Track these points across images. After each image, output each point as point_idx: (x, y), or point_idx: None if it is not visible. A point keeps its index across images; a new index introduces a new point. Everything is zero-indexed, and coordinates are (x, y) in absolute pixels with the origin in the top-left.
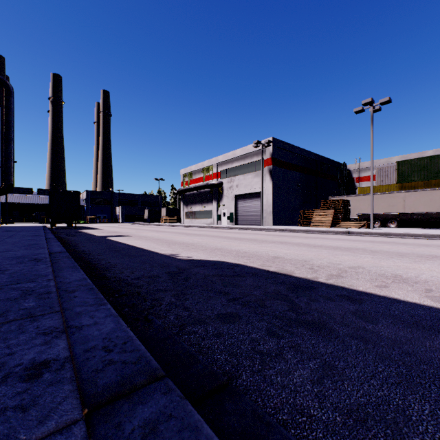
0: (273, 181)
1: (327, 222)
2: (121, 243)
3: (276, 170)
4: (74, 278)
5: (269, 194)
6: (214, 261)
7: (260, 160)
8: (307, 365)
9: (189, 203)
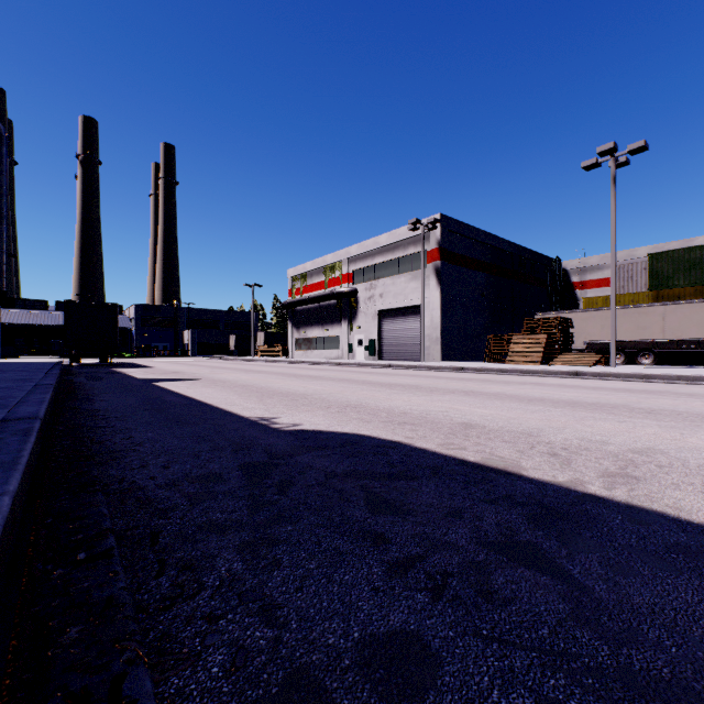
0: (441, 286)
1: (535, 355)
2: (175, 393)
3: (446, 268)
4: None
5: (434, 308)
6: (346, 435)
7: (419, 252)
8: None
9: (302, 325)
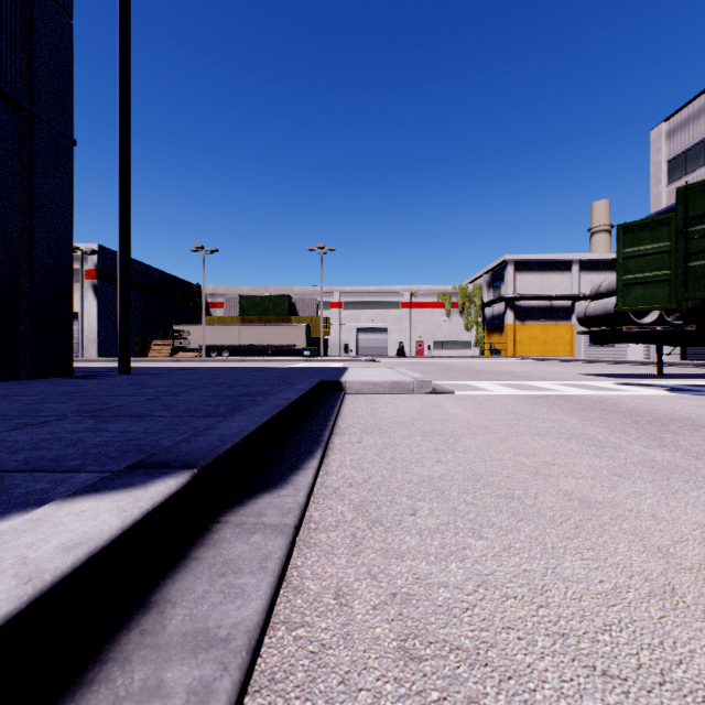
0: (99, 300)
1: (166, 352)
2: None
3: (103, 286)
4: None
5: (93, 316)
6: None
7: (78, 269)
8: None
9: None
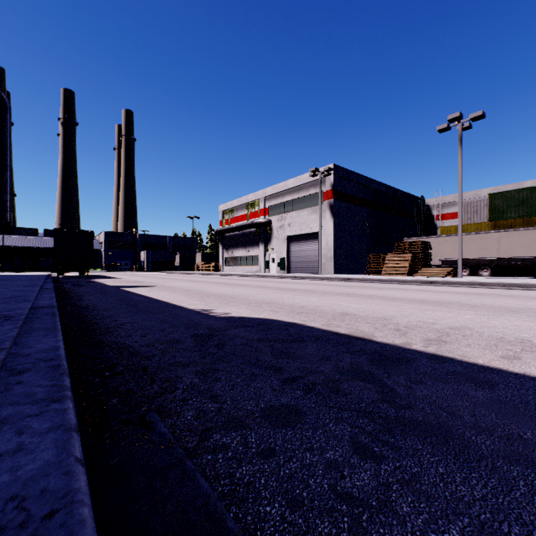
0: (334, 218)
1: (403, 269)
2: (139, 295)
3: (337, 204)
4: (40, 346)
5: (329, 234)
6: (261, 319)
7: (318, 193)
8: (448, 534)
9: (230, 247)
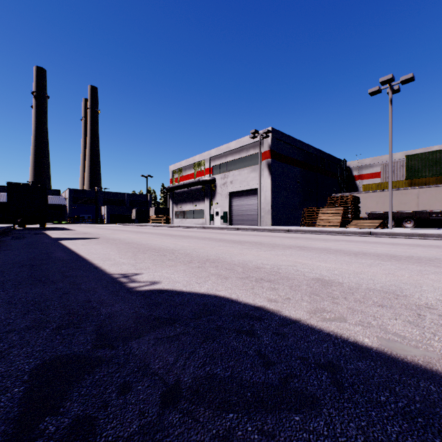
0: (272, 176)
1: (336, 221)
2: (67, 249)
3: (275, 164)
4: None
5: (267, 190)
6: (203, 297)
7: (257, 153)
8: None
9: (179, 202)
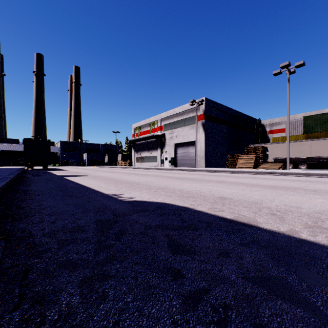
0: (205, 132)
1: (250, 164)
2: (73, 182)
3: (207, 123)
4: None
5: (202, 142)
6: (158, 203)
7: (194, 116)
8: None
9: (139, 150)
